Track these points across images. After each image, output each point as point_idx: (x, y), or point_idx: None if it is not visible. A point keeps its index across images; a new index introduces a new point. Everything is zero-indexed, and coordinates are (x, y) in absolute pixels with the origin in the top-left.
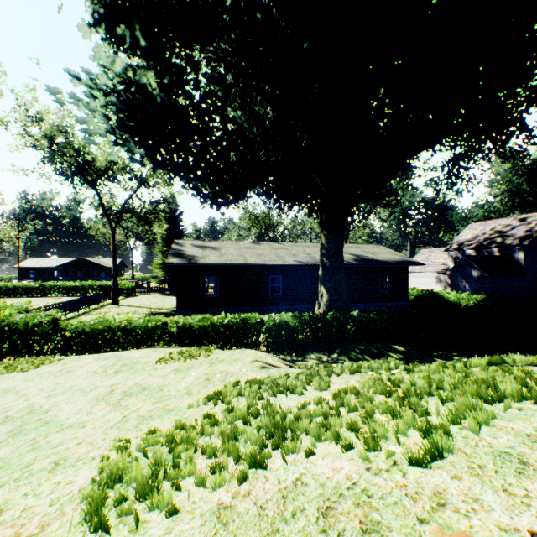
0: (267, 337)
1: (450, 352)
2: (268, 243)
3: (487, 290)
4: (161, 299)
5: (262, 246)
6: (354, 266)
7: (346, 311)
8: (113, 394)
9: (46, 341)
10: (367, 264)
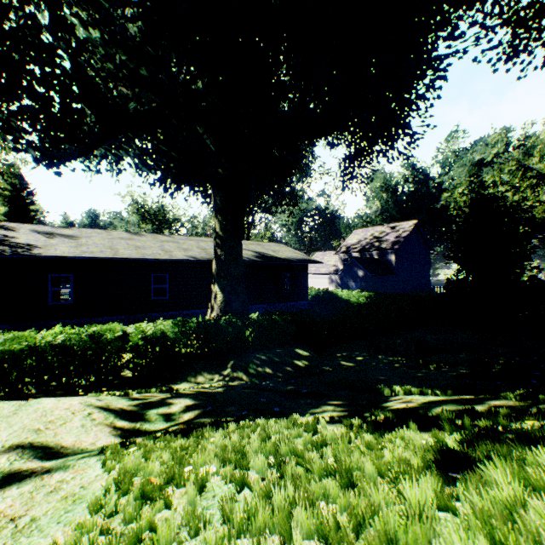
0: (133, 358)
1: (353, 352)
2: (154, 235)
3: (370, 288)
4: None
5: (144, 237)
6: (255, 263)
7: (245, 314)
8: None
9: None
10: (269, 261)
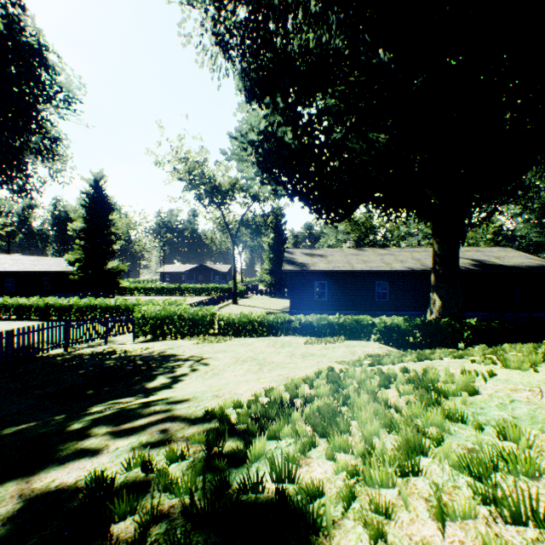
0: (378, 338)
1: None
2: (373, 249)
3: None
4: (269, 300)
5: (366, 252)
6: (472, 272)
7: (461, 319)
8: (296, 355)
9: (209, 328)
10: (489, 270)
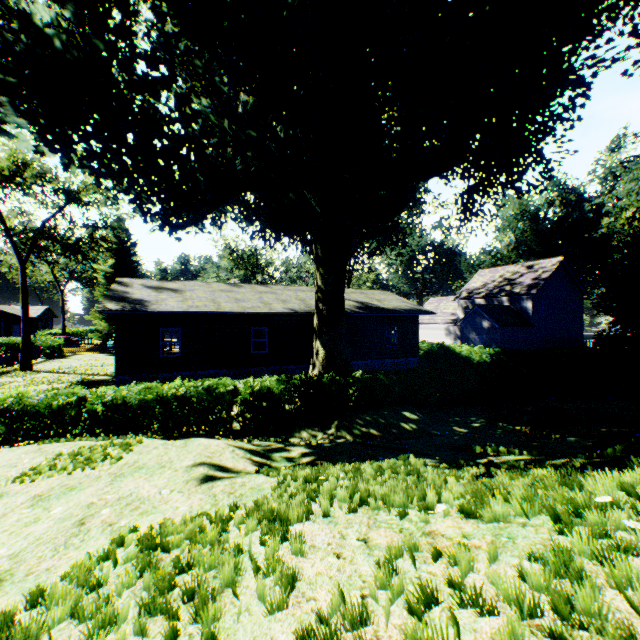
0: (242, 411)
1: (469, 417)
2: (252, 286)
3: (497, 343)
4: (102, 360)
5: (243, 289)
6: (358, 315)
7: (347, 372)
8: None
9: None
10: (373, 313)
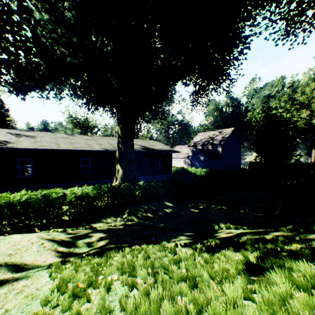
0: (69, 208)
1: (197, 203)
2: (82, 136)
3: (207, 167)
4: None
5: (76, 137)
6: (141, 152)
7: (135, 182)
8: None
9: None
10: (149, 151)
